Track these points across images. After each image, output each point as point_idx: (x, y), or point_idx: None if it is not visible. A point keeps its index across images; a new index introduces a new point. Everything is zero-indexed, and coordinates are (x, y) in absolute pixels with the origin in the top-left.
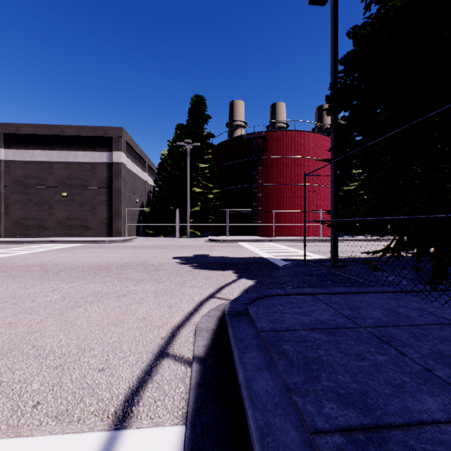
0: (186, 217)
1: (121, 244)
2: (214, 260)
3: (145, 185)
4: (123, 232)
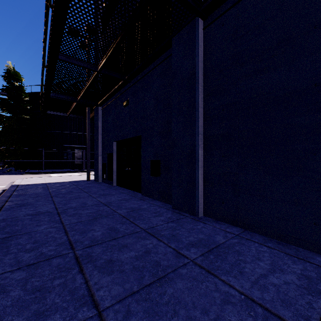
0: None
1: None
2: None
3: None
4: None
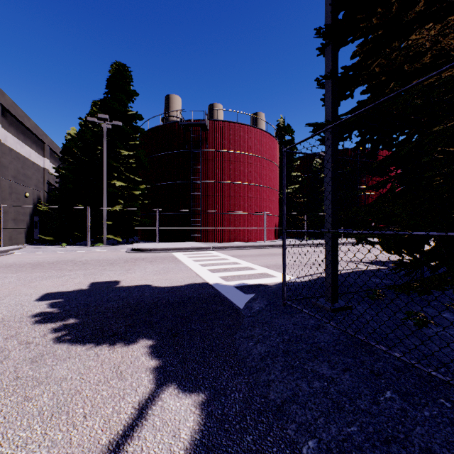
0: (103, 218)
1: None
2: (122, 299)
3: (44, 174)
4: None
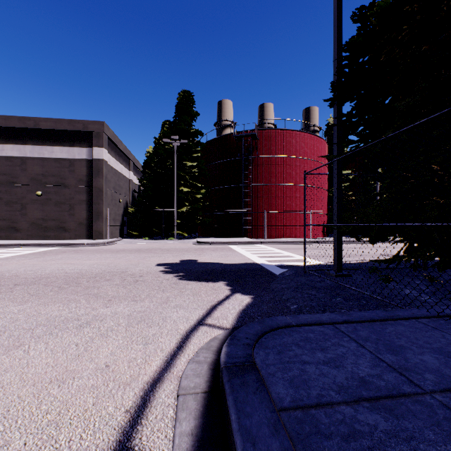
0: (173, 218)
1: (101, 247)
2: (203, 267)
3: (129, 184)
4: (105, 233)
